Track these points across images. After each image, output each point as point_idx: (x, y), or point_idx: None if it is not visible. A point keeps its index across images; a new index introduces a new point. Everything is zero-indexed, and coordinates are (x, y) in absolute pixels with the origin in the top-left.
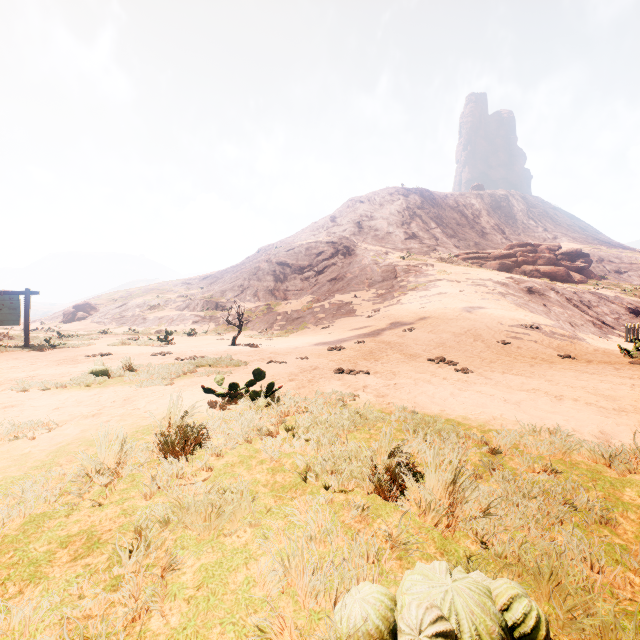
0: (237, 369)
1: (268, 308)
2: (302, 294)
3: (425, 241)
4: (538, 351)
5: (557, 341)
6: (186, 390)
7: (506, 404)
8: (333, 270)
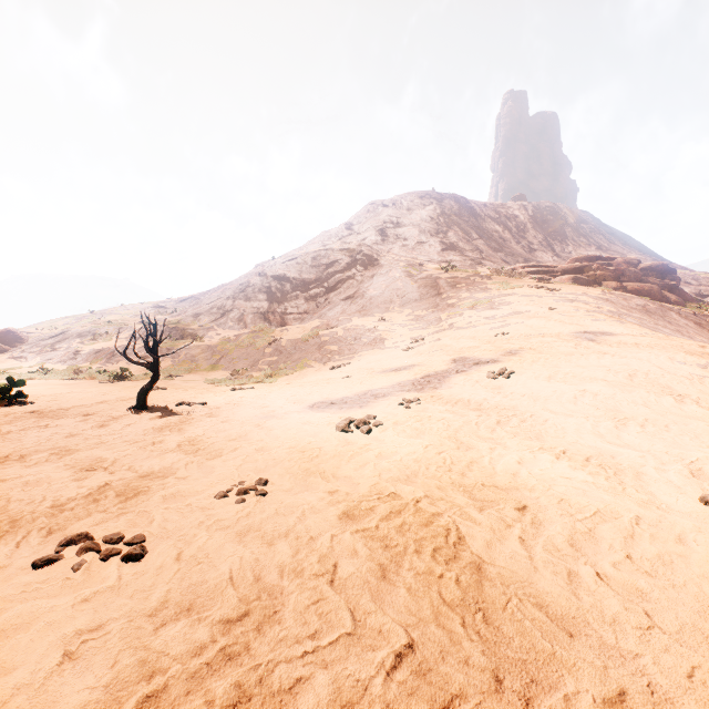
0: None
1: (254, 337)
2: (306, 318)
3: (467, 253)
4: None
5: None
6: None
7: None
8: (349, 285)
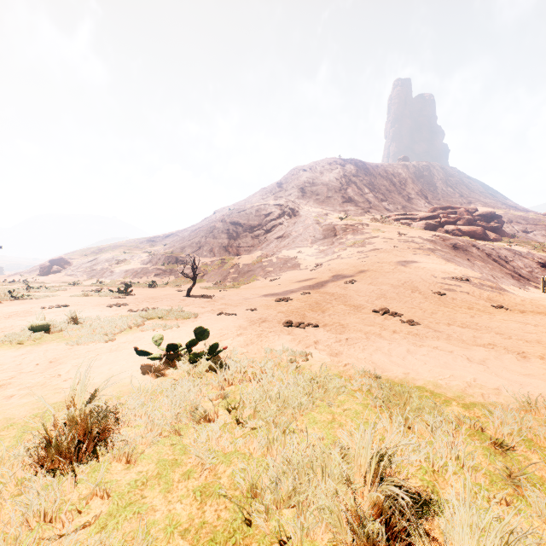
0: (186, 322)
1: (222, 262)
2: (252, 250)
3: (360, 204)
4: (472, 302)
5: (486, 292)
6: (125, 348)
7: (472, 364)
8: (280, 229)
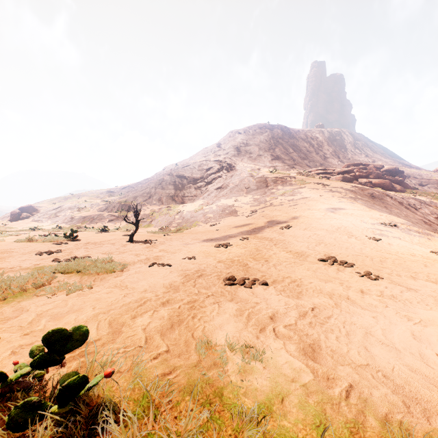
0: (107, 277)
1: (168, 209)
2: (195, 199)
3: (286, 161)
4: (409, 247)
5: (416, 237)
6: None
7: None
8: (219, 181)
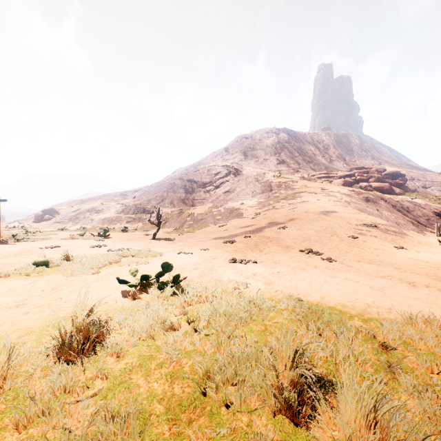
0: (153, 259)
1: (180, 212)
2: (205, 202)
3: (291, 165)
4: (379, 243)
5: (391, 236)
6: (108, 279)
7: (373, 291)
8: (227, 185)
